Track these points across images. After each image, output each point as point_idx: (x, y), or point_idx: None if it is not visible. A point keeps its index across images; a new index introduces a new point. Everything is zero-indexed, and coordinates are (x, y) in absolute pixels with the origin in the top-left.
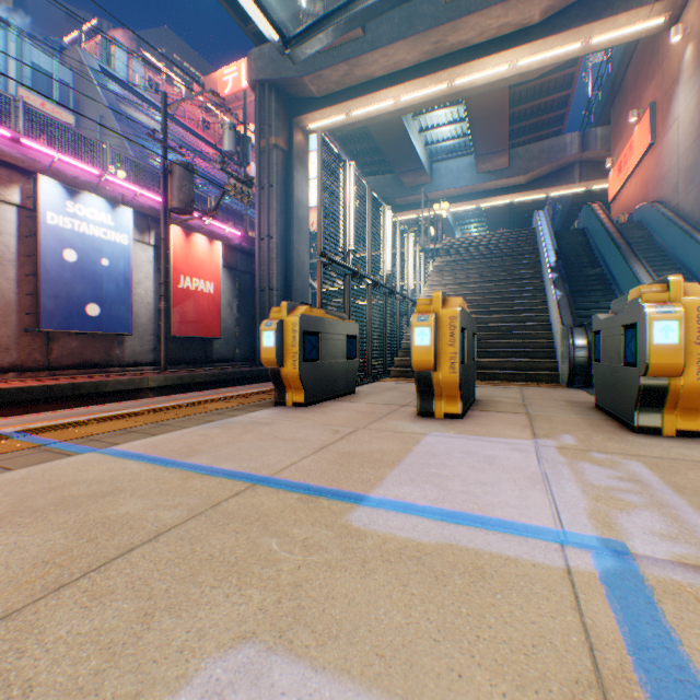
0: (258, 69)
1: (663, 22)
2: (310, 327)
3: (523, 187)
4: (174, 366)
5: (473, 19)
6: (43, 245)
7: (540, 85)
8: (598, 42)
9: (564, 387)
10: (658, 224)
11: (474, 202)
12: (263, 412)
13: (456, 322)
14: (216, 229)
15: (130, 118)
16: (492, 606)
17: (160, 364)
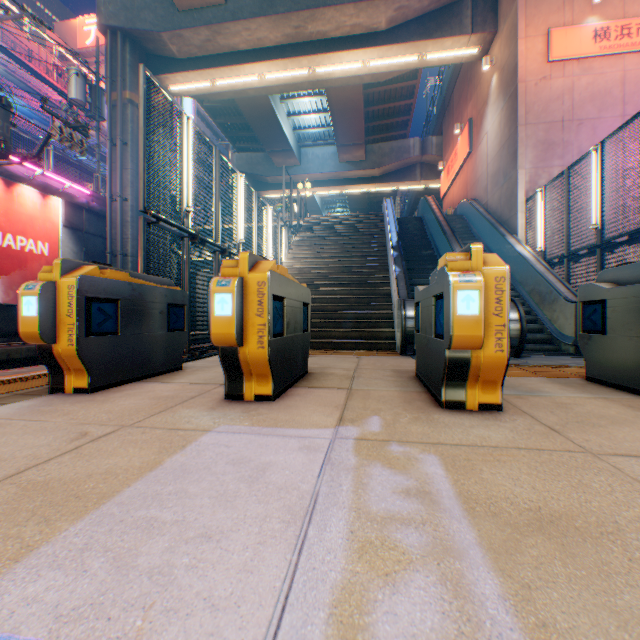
0: (109, 13)
1: (477, 53)
2: (100, 292)
3: (378, 179)
4: None
5: (329, 12)
6: None
7: (390, 91)
8: (432, 59)
9: (399, 355)
10: (474, 217)
11: (338, 188)
12: (9, 407)
13: (266, 288)
14: (54, 183)
15: None
16: None
17: None
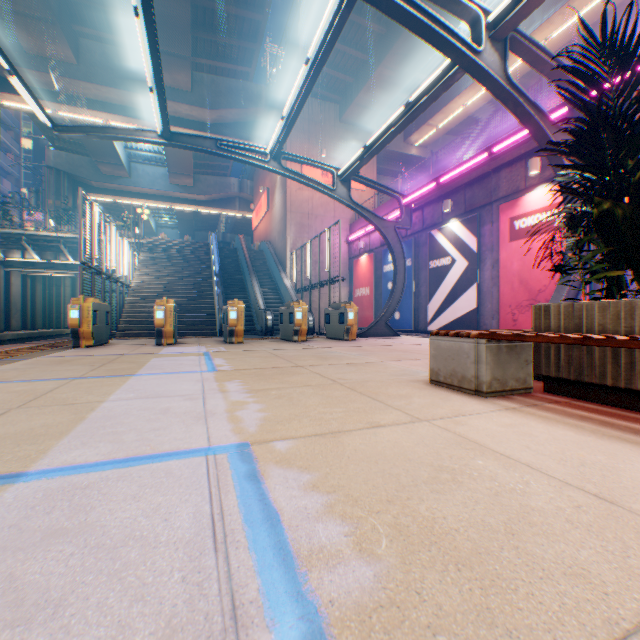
0: None
1: None
2: (96, 308)
3: (205, 203)
4: None
5: (171, 103)
6: None
7: None
8: None
9: (219, 337)
10: (269, 256)
11: (168, 204)
12: (77, 349)
13: (173, 309)
14: None
15: None
16: (189, 354)
17: None
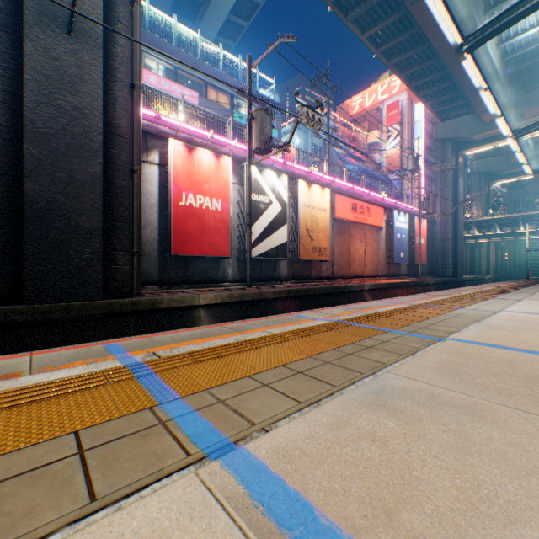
0: (441, 133)
1: None
2: None
3: None
4: (410, 277)
5: None
6: (394, 234)
7: None
8: None
9: None
10: None
11: None
12: None
13: None
14: (416, 212)
15: (338, 154)
16: None
17: (406, 275)
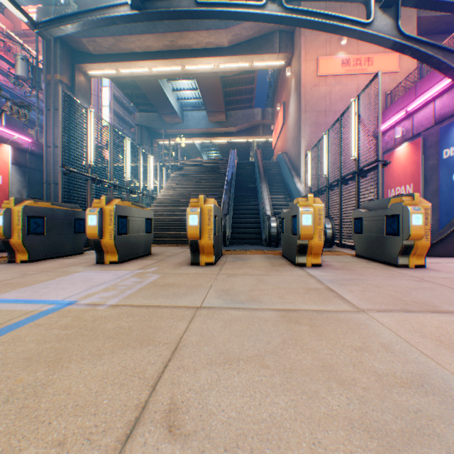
0: None
1: (284, 64)
2: (35, 213)
3: (235, 134)
4: None
5: (191, 34)
6: None
7: (239, 79)
8: (258, 65)
9: None
10: (283, 164)
11: (209, 139)
12: None
13: (114, 213)
14: (6, 134)
15: None
16: None
17: None
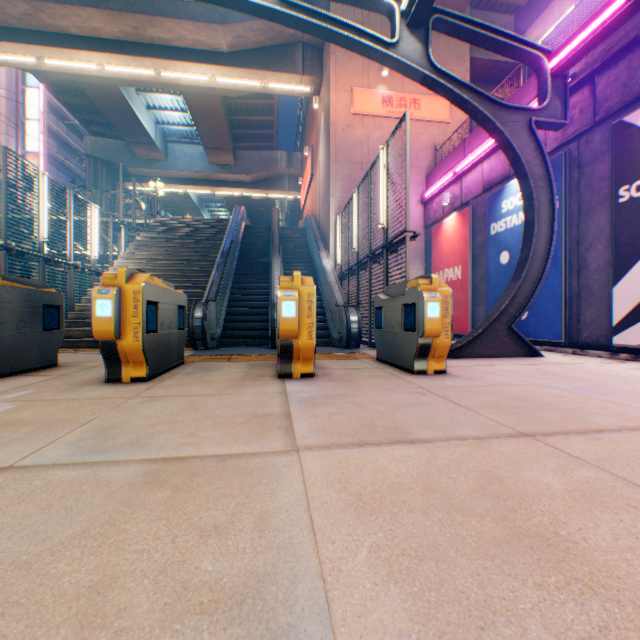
0: None
1: (312, 91)
2: None
3: (249, 185)
4: None
5: (169, 22)
6: None
7: (252, 105)
8: (274, 87)
9: (190, 350)
10: (310, 232)
11: (210, 189)
12: None
13: None
14: None
15: None
16: None
17: None
